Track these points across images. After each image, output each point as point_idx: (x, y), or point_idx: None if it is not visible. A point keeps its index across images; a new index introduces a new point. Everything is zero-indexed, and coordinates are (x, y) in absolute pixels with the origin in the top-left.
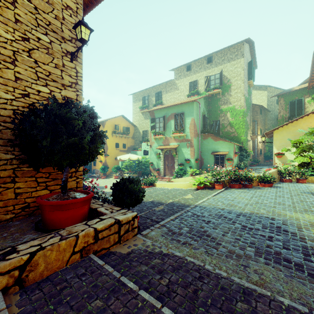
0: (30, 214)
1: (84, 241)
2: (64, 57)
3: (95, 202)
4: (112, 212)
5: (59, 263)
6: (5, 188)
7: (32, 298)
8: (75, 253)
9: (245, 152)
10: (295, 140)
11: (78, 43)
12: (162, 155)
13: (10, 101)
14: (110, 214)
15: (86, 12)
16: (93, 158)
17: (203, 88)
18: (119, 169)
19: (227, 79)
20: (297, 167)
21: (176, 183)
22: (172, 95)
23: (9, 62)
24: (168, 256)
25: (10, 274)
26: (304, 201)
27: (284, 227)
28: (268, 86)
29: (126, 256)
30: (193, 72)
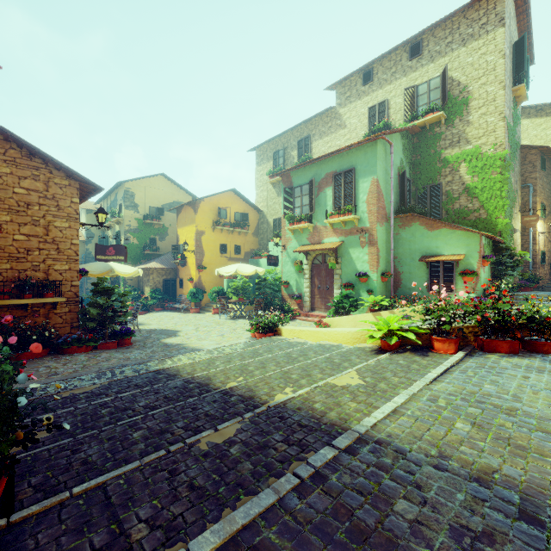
0: None
1: None
2: None
3: None
4: None
5: None
6: None
7: None
8: None
9: (508, 257)
10: None
11: None
12: (307, 265)
13: None
14: None
15: None
16: None
17: (401, 116)
18: (222, 295)
19: (459, 85)
20: None
21: (326, 331)
22: (332, 140)
23: None
24: None
25: None
26: None
27: None
28: None
29: None
30: (378, 84)
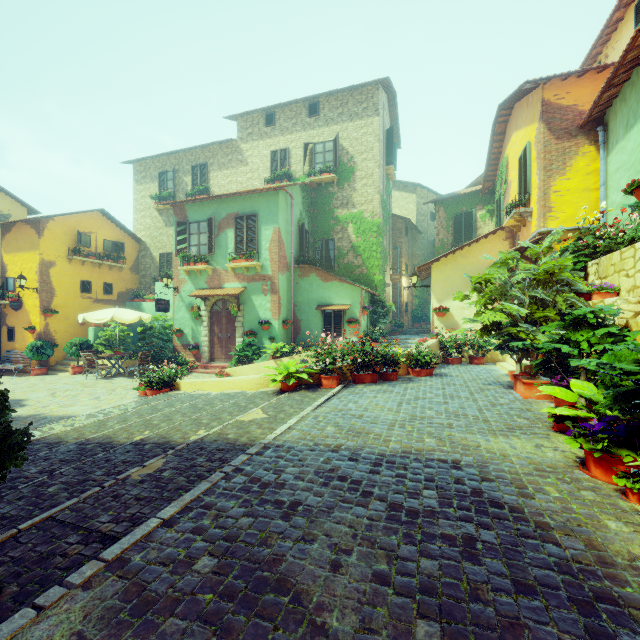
0: None
1: None
2: None
3: None
4: None
5: None
6: None
7: None
8: None
9: (381, 307)
10: (479, 275)
11: None
12: (206, 311)
13: None
14: None
15: None
16: None
17: (301, 168)
18: (87, 348)
19: (348, 155)
20: (479, 332)
21: (231, 379)
22: (233, 175)
23: None
24: None
25: None
26: (498, 405)
27: (490, 489)
28: (418, 186)
29: None
30: (280, 130)
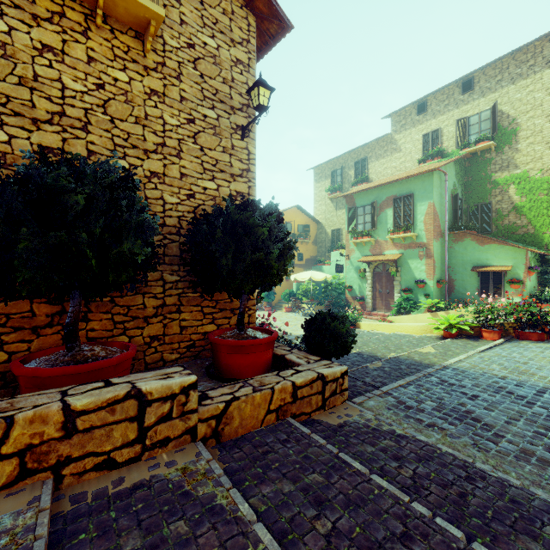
0: (196, 356)
1: (280, 398)
2: (233, 135)
3: (278, 346)
4: (309, 362)
5: (254, 422)
6: (171, 319)
7: (233, 456)
8: (271, 413)
9: None
10: None
11: (251, 111)
12: (369, 272)
13: (175, 206)
14: (306, 364)
15: (258, 59)
16: (280, 281)
17: (454, 143)
18: (293, 296)
19: (508, 118)
20: None
21: (399, 325)
22: (388, 162)
23: (174, 155)
24: (405, 438)
25: (207, 423)
26: None
27: None
28: None
29: (338, 429)
30: (431, 114)
